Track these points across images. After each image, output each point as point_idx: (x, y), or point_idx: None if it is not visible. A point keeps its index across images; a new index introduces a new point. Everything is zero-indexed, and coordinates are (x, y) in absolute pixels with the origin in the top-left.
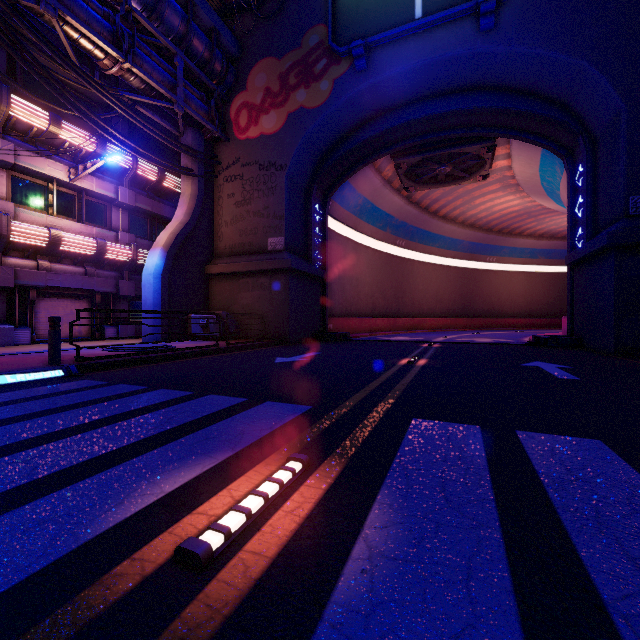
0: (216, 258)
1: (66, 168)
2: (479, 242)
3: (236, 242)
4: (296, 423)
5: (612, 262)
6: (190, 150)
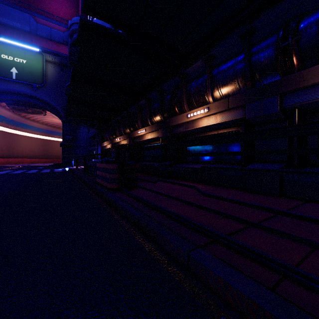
0: None
1: None
2: (51, 130)
3: None
4: None
5: (62, 148)
6: None
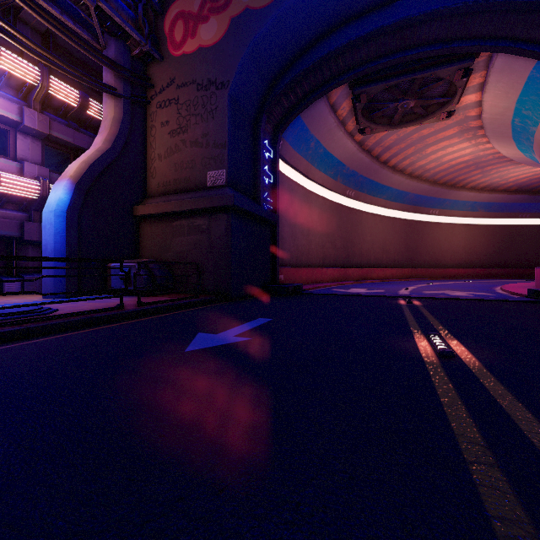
0: (148, 198)
1: None
2: (424, 194)
3: (170, 178)
4: None
5: None
6: (111, 63)
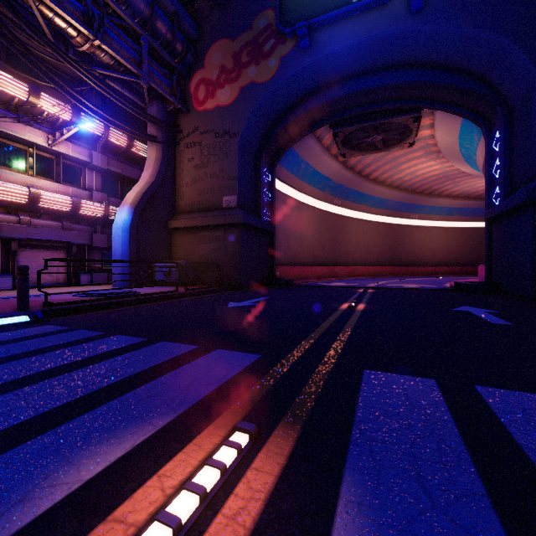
0: (178, 214)
1: (45, 134)
2: (404, 202)
3: (195, 200)
4: (245, 376)
5: (530, 216)
6: (155, 120)
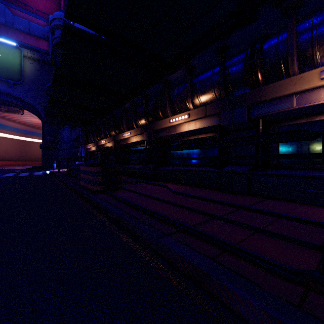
0: None
1: None
2: (29, 130)
3: None
4: None
5: (42, 150)
6: None
